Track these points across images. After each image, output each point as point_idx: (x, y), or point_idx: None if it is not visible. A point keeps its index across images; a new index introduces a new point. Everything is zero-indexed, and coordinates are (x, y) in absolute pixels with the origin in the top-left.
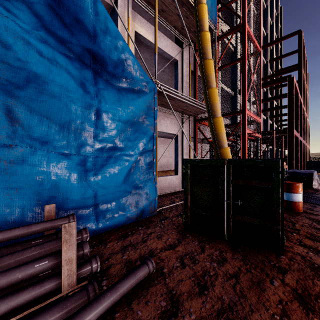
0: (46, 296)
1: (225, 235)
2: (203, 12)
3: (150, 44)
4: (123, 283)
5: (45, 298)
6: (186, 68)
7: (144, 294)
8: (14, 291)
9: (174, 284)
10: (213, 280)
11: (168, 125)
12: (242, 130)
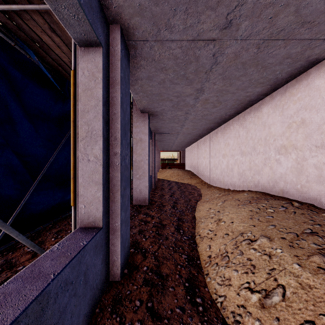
0: None
1: None
2: None
3: None
4: None
5: None
6: None
7: None
8: None
9: None
10: None
11: None
12: None
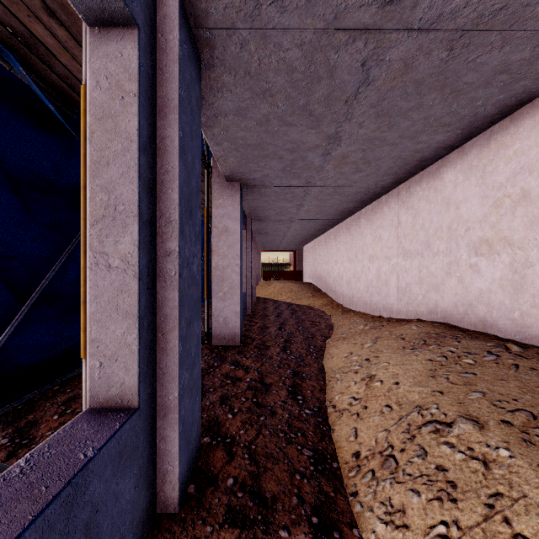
0: None
1: None
2: None
3: None
4: None
5: None
6: None
7: None
8: None
9: None
10: None
11: None
12: None
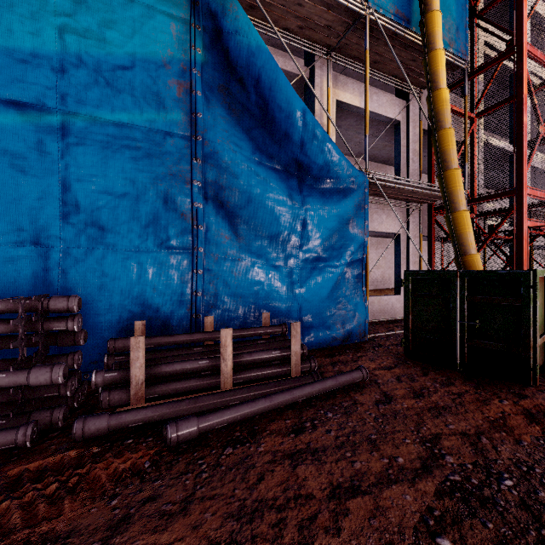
0: (281, 377)
1: (458, 363)
2: (437, 62)
3: (356, 110)
4: (341, 376)
5: (280, 377)
6: (414, 129)
7: (359, 390)
8: (263, 366)
9: (388, 390)
10: (431, 393)
11: (383, 220)
12: (517, 222)
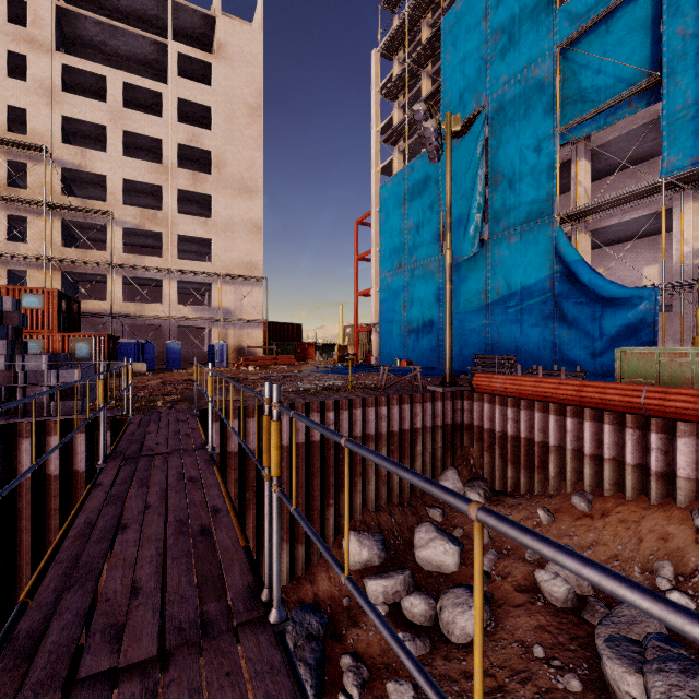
0: None
1: None
2: None
3: None
4: None
5: None
6: None
7: None
8: None
9: None
10: None
11: None
12: None
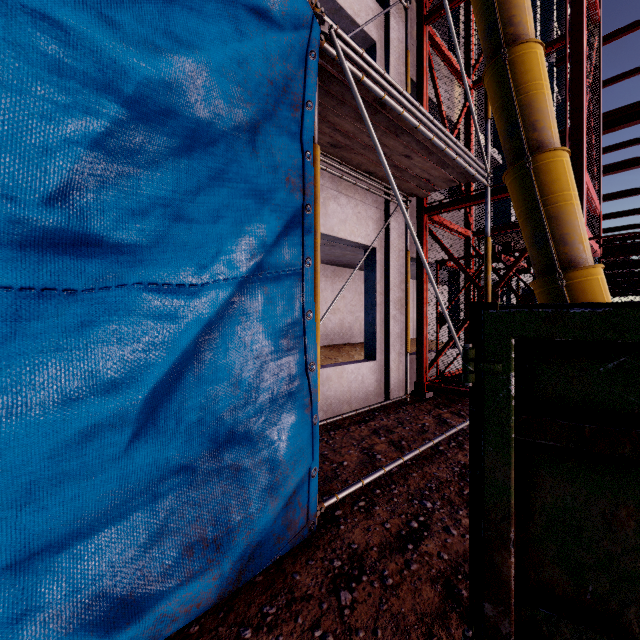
0: None
1: None
2: None
3: None
4: None
5: None
6: (396, 65)
7: None
8: None
9: None
10: None
11: (348, 218)
12: None
